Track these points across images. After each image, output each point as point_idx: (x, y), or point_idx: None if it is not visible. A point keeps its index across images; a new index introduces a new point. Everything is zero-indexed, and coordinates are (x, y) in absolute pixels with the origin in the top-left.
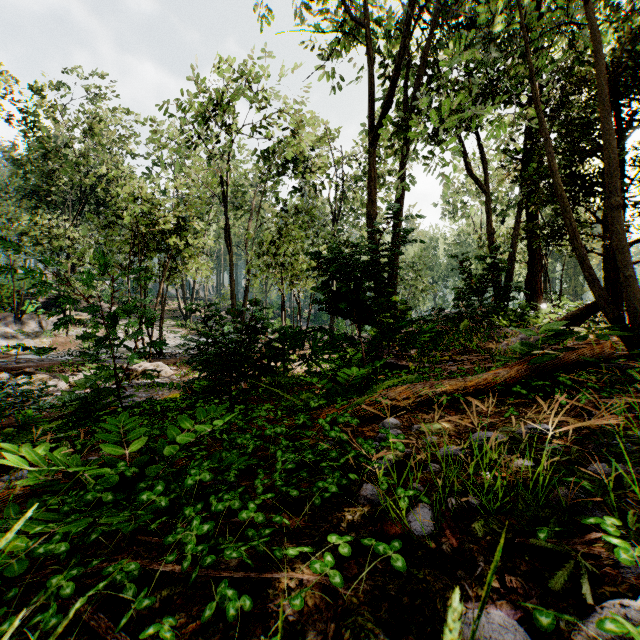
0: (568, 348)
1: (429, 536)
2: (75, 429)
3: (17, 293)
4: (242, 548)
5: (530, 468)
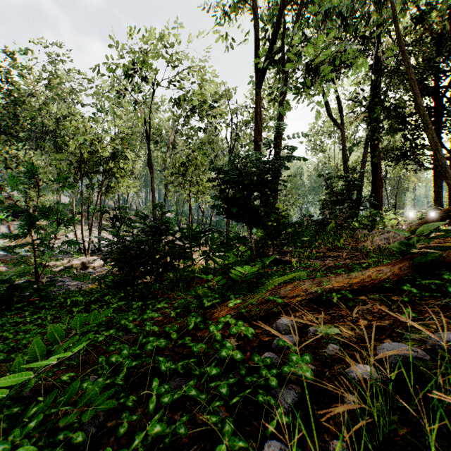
0: (441, 247)
1: None
2: None
3: None
4: None
5: None
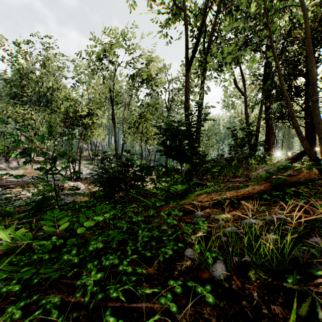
0: (290, 175)
1: (224, 280)
2: (33, 217)
3: (6, 147)
4: (119, 289)
5: (276, 240)
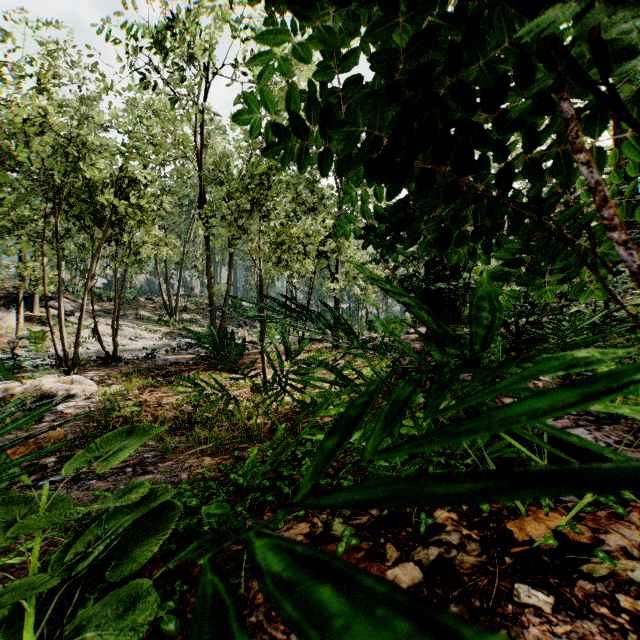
0: None
1: None
2: None
3: None
4: None
5: None
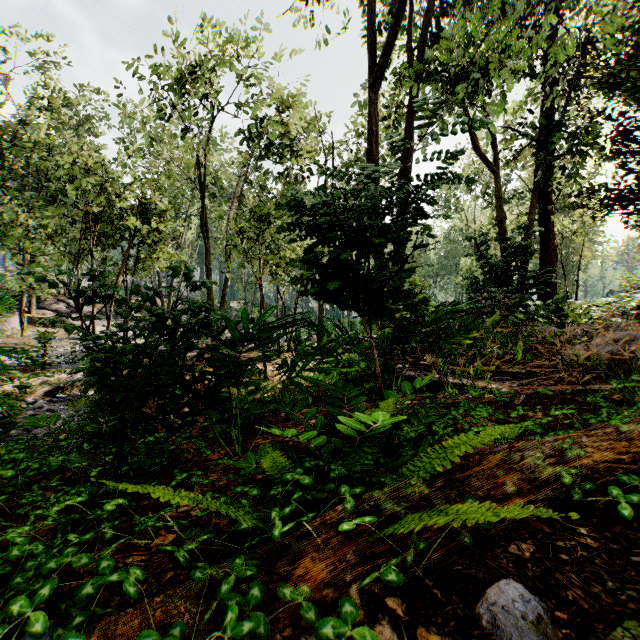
0: None
1: None
2: None
3: None
4: None
5: None
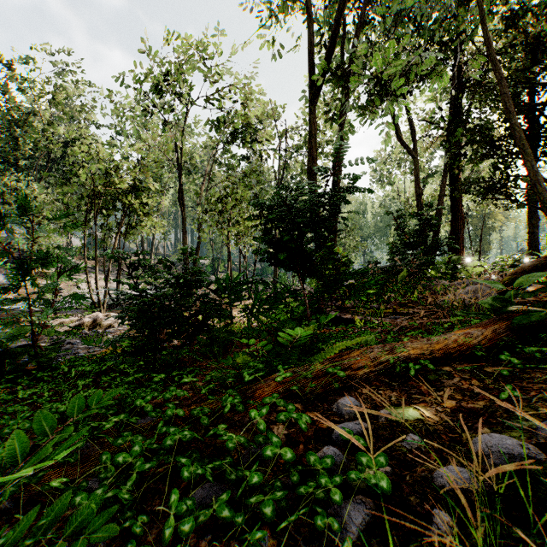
0: (545, 303)
1: None
2: None
3: None
4: None
5: None
